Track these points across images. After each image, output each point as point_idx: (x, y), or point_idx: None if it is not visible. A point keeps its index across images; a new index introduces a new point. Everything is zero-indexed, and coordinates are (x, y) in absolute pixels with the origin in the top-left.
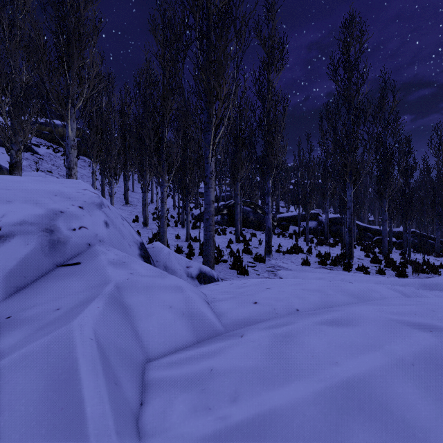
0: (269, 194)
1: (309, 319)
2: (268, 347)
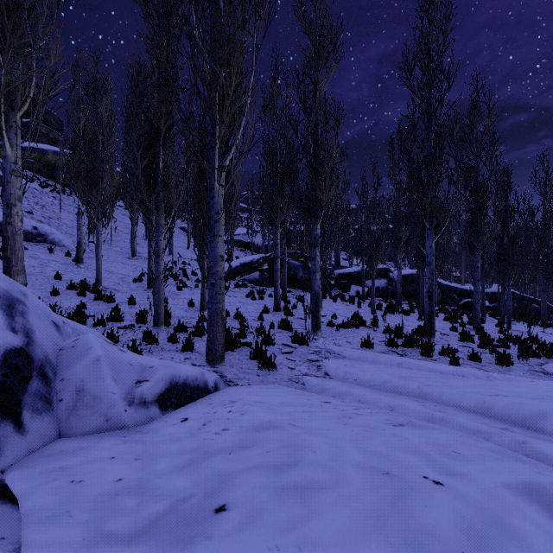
0: (316, 245)
1: None
2: None
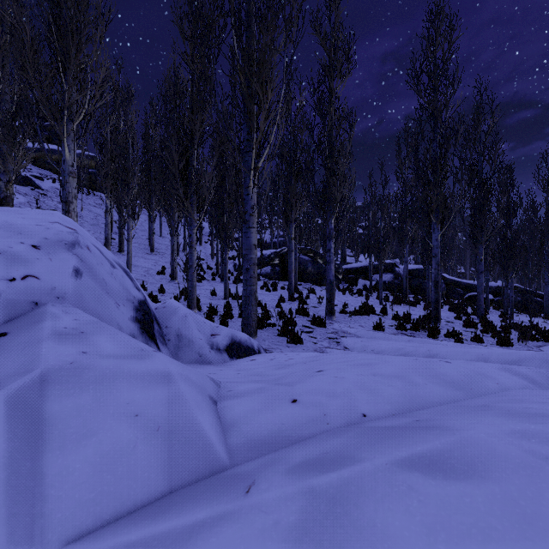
0: (331, 238)
1: (385, 451)
2: (293, 532)
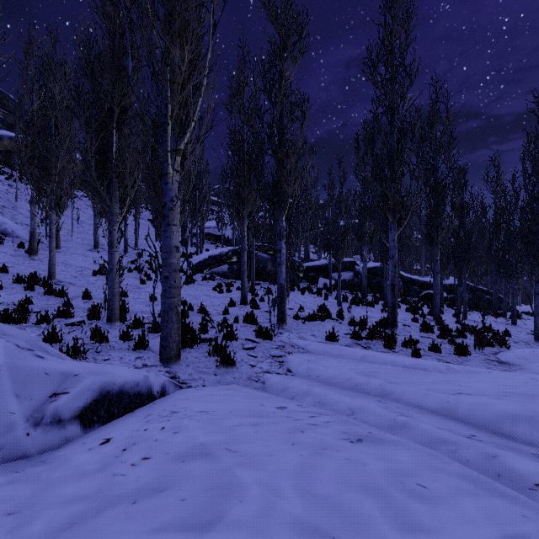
0: (282, 237)
1: None
2: None
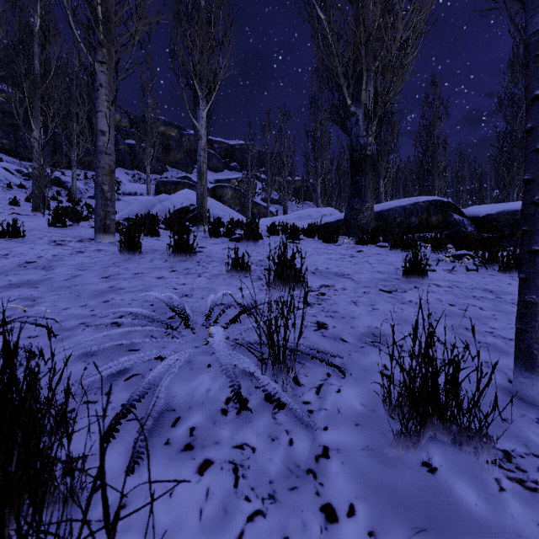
0: None
1: None
2: None
